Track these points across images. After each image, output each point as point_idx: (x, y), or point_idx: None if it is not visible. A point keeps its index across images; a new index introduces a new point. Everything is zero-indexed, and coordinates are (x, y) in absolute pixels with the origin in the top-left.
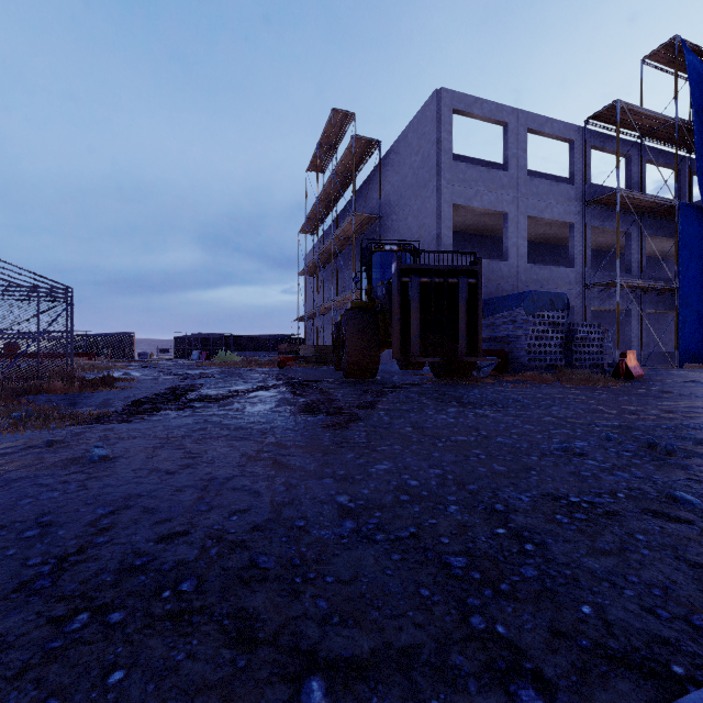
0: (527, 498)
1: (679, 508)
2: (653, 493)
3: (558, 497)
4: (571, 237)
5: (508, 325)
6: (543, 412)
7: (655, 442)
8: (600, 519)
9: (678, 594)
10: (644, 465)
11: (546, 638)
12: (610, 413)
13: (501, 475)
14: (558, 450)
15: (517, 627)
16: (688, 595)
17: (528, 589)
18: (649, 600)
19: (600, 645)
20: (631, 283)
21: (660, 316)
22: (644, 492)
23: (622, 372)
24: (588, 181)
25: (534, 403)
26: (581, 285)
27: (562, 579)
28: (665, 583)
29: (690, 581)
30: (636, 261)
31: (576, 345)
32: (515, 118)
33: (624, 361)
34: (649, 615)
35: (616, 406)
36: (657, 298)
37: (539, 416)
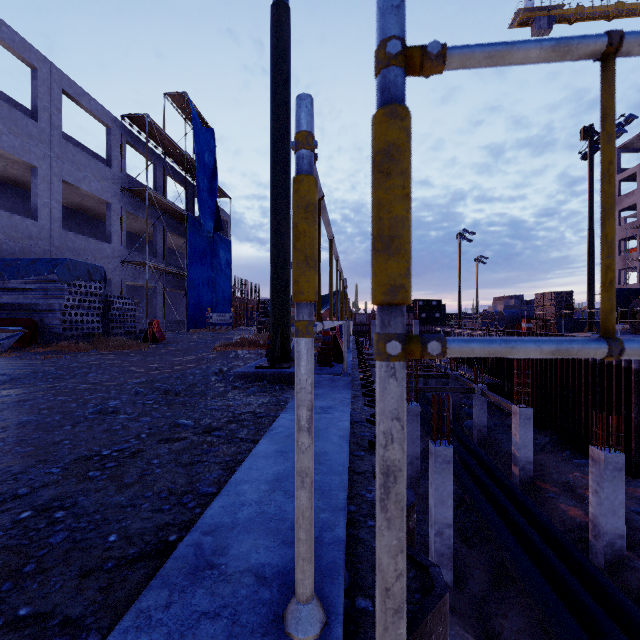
0: (59, 468)
1: (181, 431)
2: (166, 426)
3: (92, 455)
4: (109, 215)
5: (38, 292)
6: (79, 381)
7: (169, 388)
8: (127, 460)
9: (176, 489)
10: (161, 407)
11: (76, 585)
12: (140, 372)
13: (27, 456)
14: (93, 414)
15: (45, 596)
16: (182, 487)
17: (58, 553)
18: (159, 503)
19: (123, 558)
20: (157, 266)
21: (177, 294)
22: (160, 428)
23: (150, 337)
24: (124, 170)
25: (70, 373)
26: (118, 260)
27: (93, 525)
28: (169, 486)
29: (183, 477)
30: (161, 250)
31: (113, 315)
32: (48, 69)
33: (152, 329)
34: (158, 513)
35: (145, 366)
36: (175, 280)
37: (75, 385)
